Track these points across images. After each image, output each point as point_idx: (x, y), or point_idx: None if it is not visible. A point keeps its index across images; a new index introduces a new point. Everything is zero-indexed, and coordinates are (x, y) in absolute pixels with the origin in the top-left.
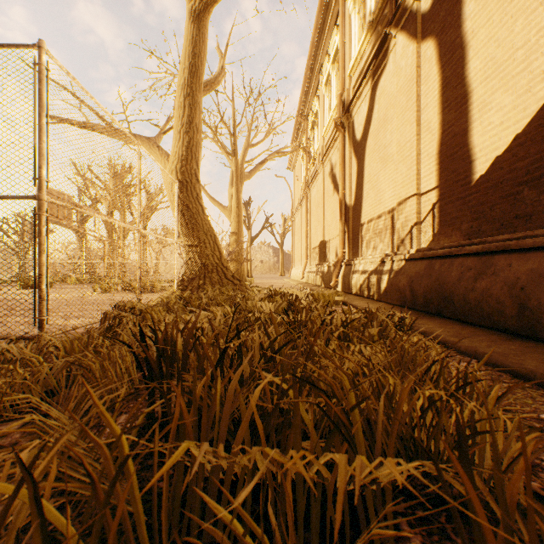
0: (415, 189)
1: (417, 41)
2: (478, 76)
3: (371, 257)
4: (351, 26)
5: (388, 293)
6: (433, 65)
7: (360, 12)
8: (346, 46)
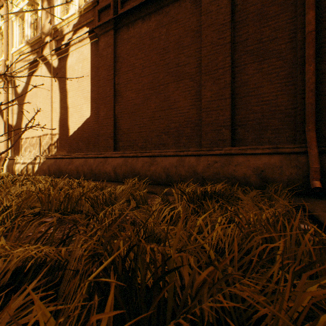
0: (51, 131)
1: (52, 75)
2: (71, 104)
3: (29, 156)
4: (14, 27)
5: (39, 172)
6: (58, 89)
7: (21, 28)
8: (10, 35)
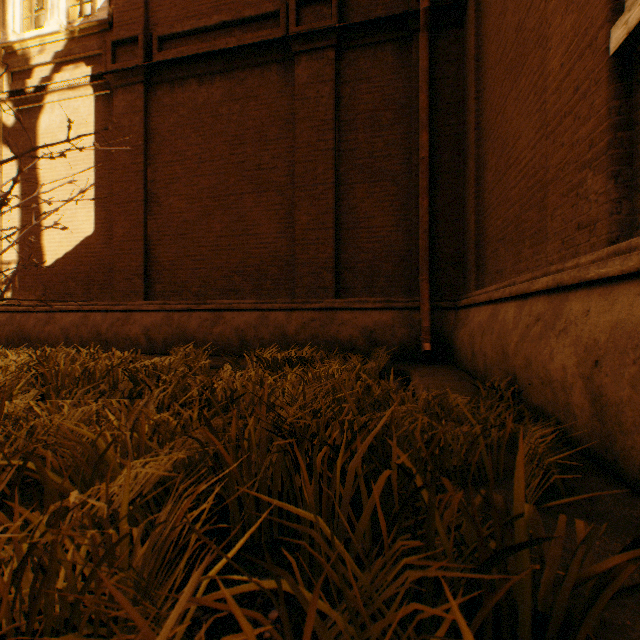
0: None
1: (0, 142)
2: (48, 206)
3: None
4: None
5: None
6: (16, 172)
7: None
8: None
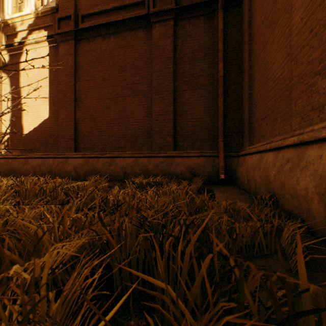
0: None
1: (1, 71)
2: (25, 104)
3: None
4: None
5: None
6: (9, 86)
7: None
8: None
